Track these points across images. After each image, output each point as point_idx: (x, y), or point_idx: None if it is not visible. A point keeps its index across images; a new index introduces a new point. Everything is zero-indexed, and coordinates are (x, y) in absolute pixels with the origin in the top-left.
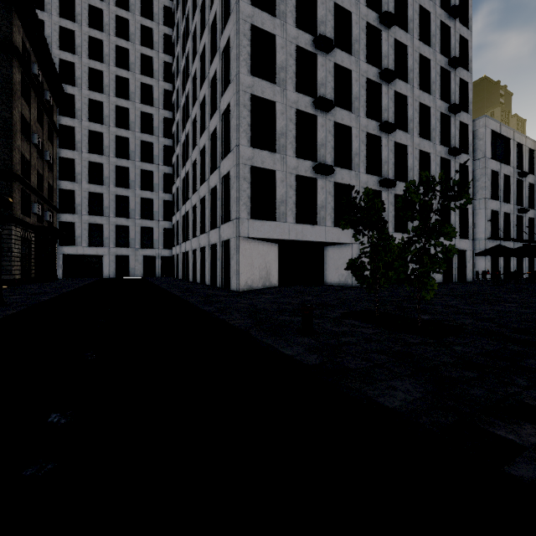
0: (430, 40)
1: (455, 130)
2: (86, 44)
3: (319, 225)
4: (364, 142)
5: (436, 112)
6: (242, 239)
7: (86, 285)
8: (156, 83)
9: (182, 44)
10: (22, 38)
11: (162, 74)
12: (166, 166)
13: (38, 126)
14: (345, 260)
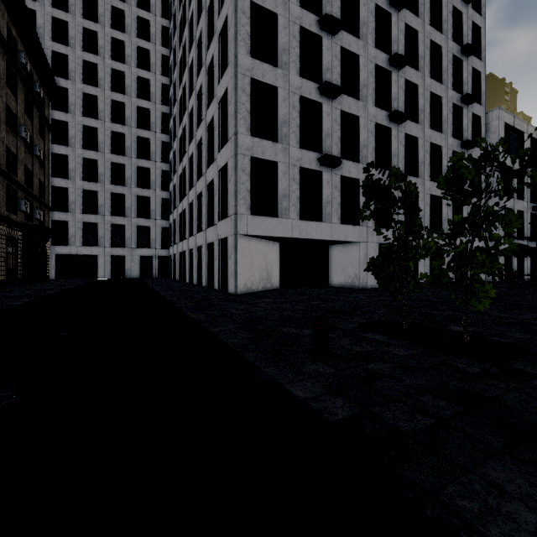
0: (442, 26)
1: (467, 122)
2: (80, 36)
3: (324, 222)
4: (373, 133)
5: (448, 103)
6: (240, 237)
7: (75, 286)
8: (153, 77)
9: (180, 34)
10: (7, 24)
11: (160, 67)
12: (163, 163)
13: (26, 119)
14: (352, 260)
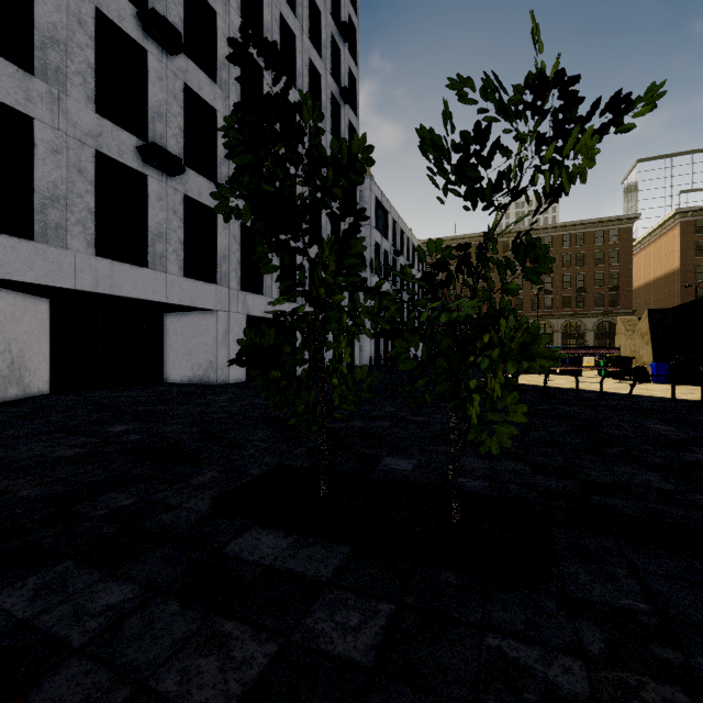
0: (322, 50)
1: None
2: None
3: (153, 269)
4: None
5: (327, 149)
6: None
7: None
8: None
9: None
10: None
11: None
12: None
13: None
14: (205, 340)
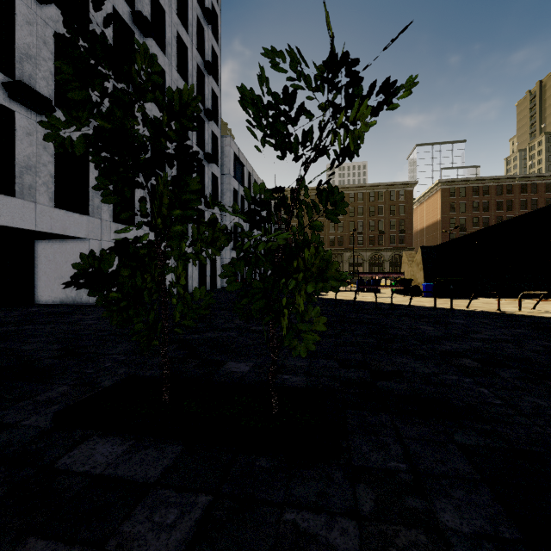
0: (188, 27)
1: (208, 137)
2: None
3: (21, 199)
4: None
5: None
6: None
7: None
8: None
9: None
10: None
11: None
12: None
13: None
14: None
